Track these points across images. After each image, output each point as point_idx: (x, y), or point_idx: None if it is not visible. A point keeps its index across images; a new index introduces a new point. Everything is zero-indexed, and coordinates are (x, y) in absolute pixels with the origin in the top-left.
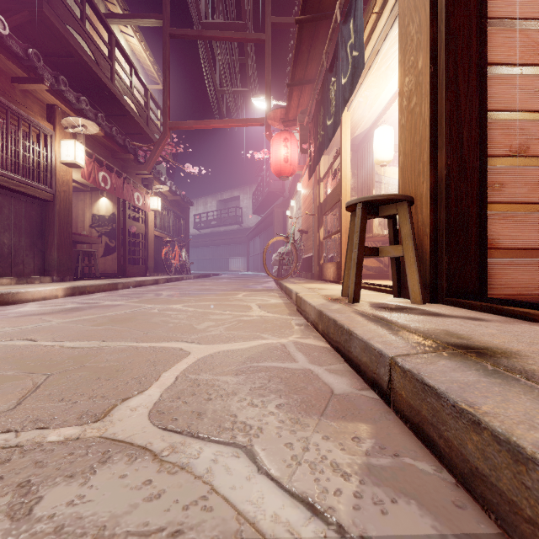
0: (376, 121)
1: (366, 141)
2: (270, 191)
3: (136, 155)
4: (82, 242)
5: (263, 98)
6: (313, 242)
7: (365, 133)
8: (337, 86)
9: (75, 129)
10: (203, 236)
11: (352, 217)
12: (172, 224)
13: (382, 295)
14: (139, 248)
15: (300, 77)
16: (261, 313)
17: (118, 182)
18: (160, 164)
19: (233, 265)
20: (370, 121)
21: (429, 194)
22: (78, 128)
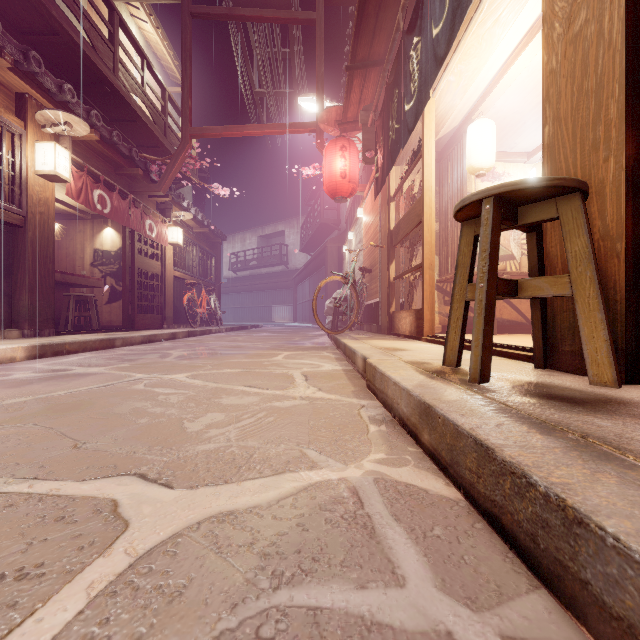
0: (468, 115)
1: (453, 146)
2: (322, 223)
3: (147, 171)
4: (78, 285)
5: (313, 98)
6: (380, 284)
7: (453, 134)
8: (423, 46)
9: (55, 128)
10: (241, 279)
11: (464, 231)
12: (198, 263)
13: (508, 362)
14: (153, 292)
15: (363, 55)
16: (308, 392)
17: (122, 205)
18: (184, 188)
19: (277, 315)
20: (461, 116)
21: (623, 179)
22: (60, 126)
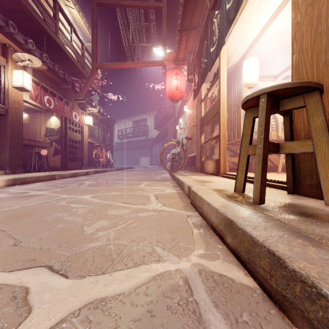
0: (244, 55)
1: (235, 72)
2: (166, 114)
3: (73, 86)
4: (37, 146)
5: (160, 48)
6: (196, 146)
7: (235, 66)
8: (220, 15)
9: (23, 62)
10: (123, 143)
11: (247, 115)
12: (101, 135)
13: (270, 189)
14: (77, 150)
15: (187, 24)
16: (157, 206)
17: (60, 104)
18: (94, 96)
19: (142, 162)
20: (240, 56)
21: None
22: (26, 62)
